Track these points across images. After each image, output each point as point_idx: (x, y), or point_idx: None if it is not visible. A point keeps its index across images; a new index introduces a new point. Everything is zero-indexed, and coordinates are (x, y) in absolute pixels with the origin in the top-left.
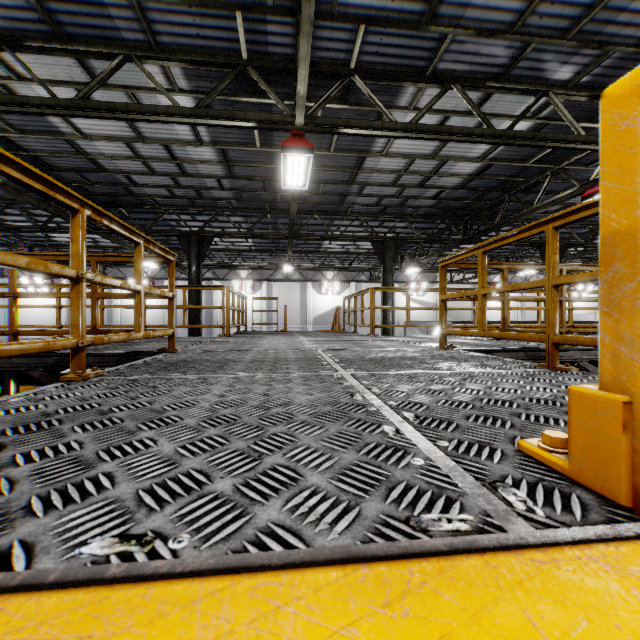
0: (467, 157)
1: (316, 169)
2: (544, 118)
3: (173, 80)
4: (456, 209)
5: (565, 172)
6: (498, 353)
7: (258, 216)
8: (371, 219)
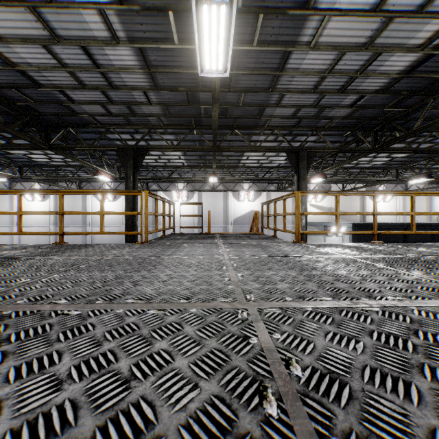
0: (405, 46)
1: (237, 73)
2: None
3: None
4: (369, 119)
5: None
6: None
7: (186, 133)
8: (285, 133)
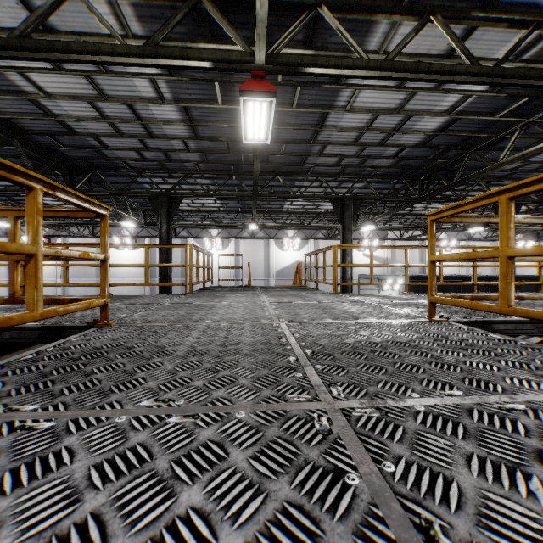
0: (433, 111)
1: (278, 128)
2: (526, 61)
3: (124, 23)
4: (414, 168)
5: (536, 125)
6: (499, 325)
7: (224, 178)
8: (330, 180)
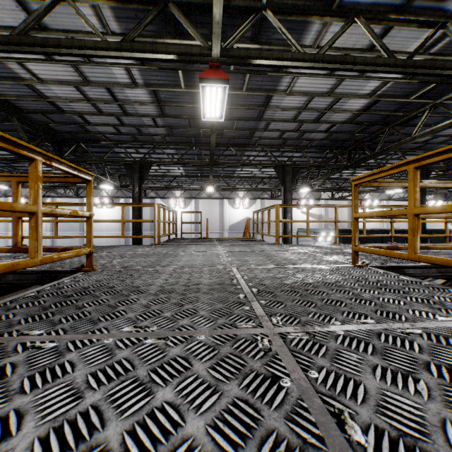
0: (358, 94)
1: (231, 107)
2: (433, 54)
3: (105, 22)
4: (343, 141)
5: (443, 105)
6: (409, 269)
7: (186, 149)
8: (274, 150)
